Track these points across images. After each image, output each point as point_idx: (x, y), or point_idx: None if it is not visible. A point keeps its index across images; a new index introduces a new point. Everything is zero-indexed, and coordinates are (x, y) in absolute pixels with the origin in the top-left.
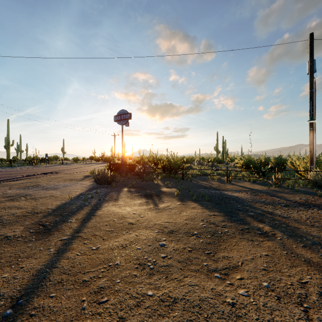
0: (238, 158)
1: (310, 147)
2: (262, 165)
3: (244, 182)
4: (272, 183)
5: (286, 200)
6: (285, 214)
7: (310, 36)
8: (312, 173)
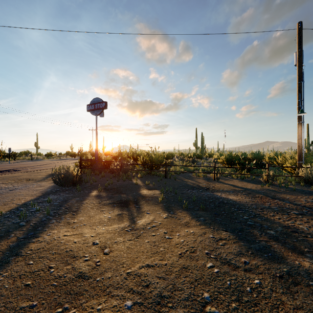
0: (217, 154)
1: (299, 141)
2: (248, 161)
3: (232, 179)
4: (263, 181)
5: (292, 204)
6: (312, 230)
7: (298, 25)
8: (302, 169)
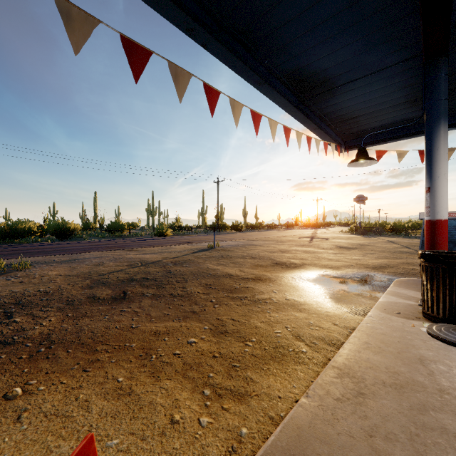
0: None
1: None
2: None
3: None
4: None
5: None
6: None
7: None
8: None
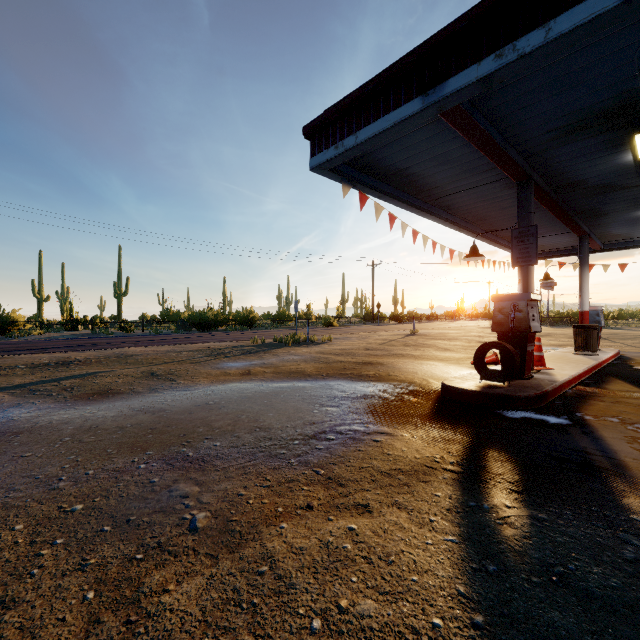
0: None
1: None
2: None
3: None
4: None
5: None
6: None
7: None
8: None
